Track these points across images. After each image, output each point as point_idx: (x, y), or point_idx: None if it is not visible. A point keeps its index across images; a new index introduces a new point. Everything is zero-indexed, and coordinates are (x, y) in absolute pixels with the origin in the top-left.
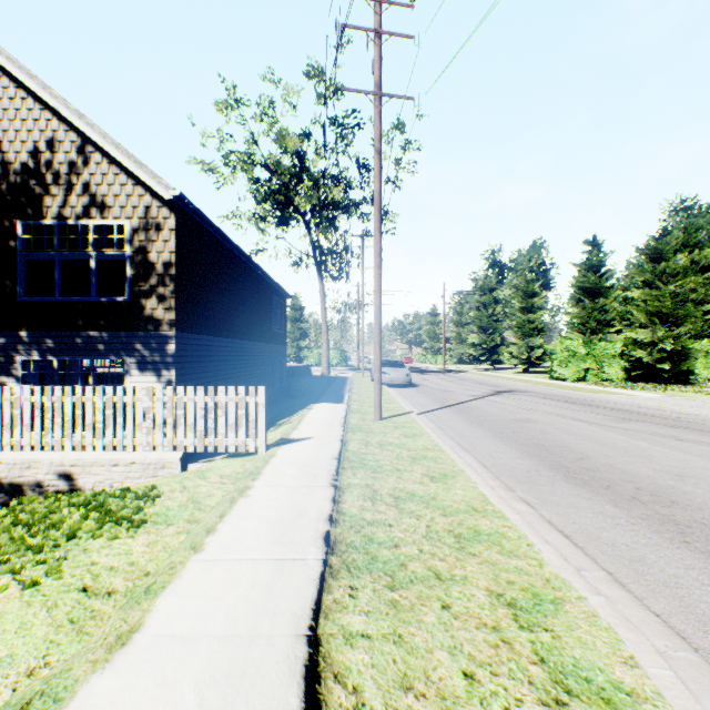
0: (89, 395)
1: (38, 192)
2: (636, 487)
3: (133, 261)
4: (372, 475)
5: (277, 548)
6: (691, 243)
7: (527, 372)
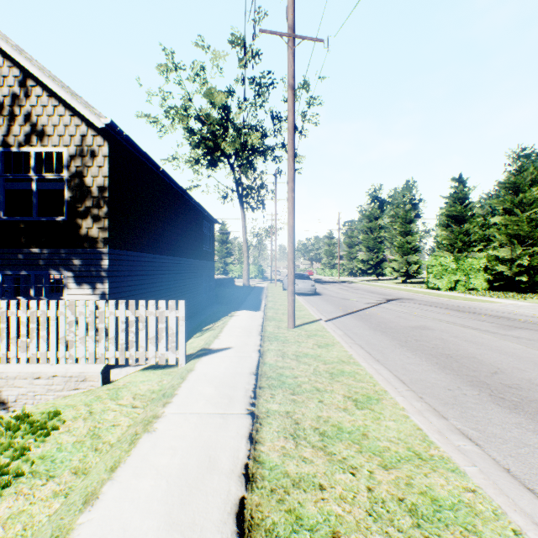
0: (13, 309)
1: None
2: None
3: (70, 184)
4: (291, 397)
5: None
6: None
7: (405, 282)
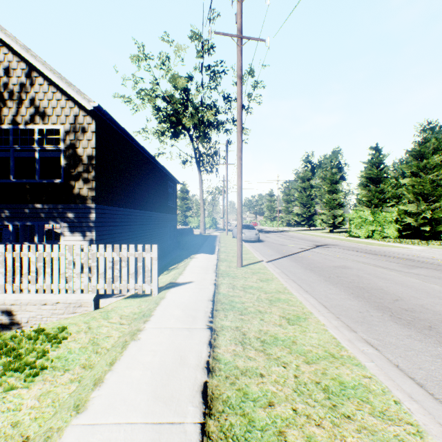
0: (25, 251)
1: None
2: None
3: (66, 154)
4: (240, 317)
5: (157, 407)
6: (440, 148)
7: (332, 232)
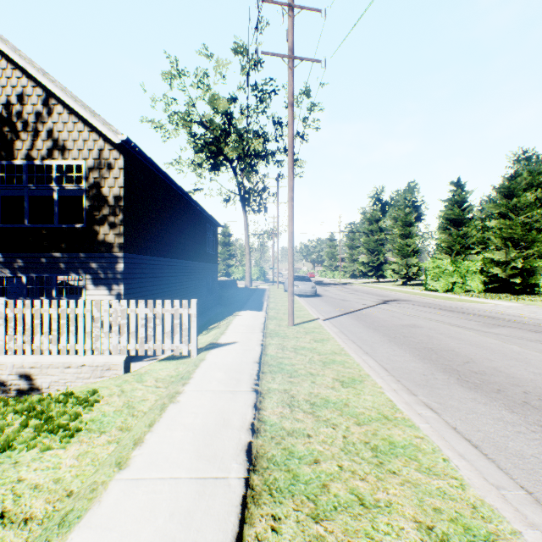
0: (46, 307)
1: (10, 137)
2: (524, 391)
3: (89, 194)
4: (289, 379)
5: (200, 464)
6: (535, 184)
7: (405, 284)
